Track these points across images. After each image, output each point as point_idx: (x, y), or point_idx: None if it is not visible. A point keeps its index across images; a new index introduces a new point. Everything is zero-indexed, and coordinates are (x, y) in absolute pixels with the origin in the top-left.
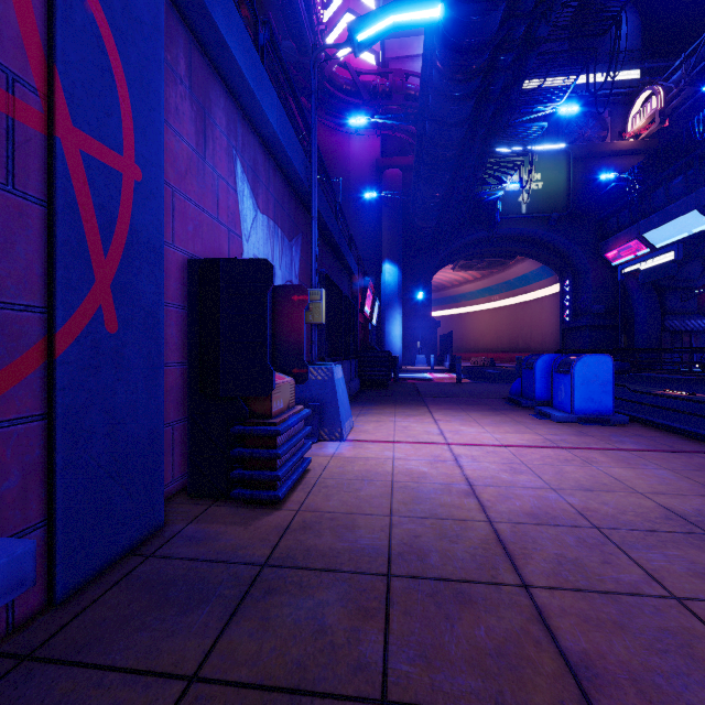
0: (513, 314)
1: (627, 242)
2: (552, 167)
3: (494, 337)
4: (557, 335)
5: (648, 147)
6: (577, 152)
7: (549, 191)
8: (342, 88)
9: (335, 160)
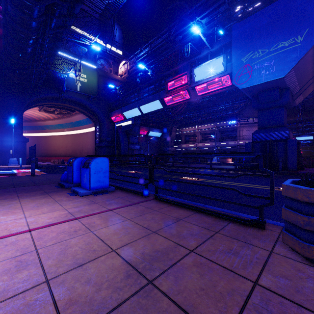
0: (75, 138)
1: (118, 114)
2: (91, 75)
3: (65, 149)
4: (94, 149)
5: (124, 81)
6: (101, 72)
7: (90, 84)
8: None
9: None
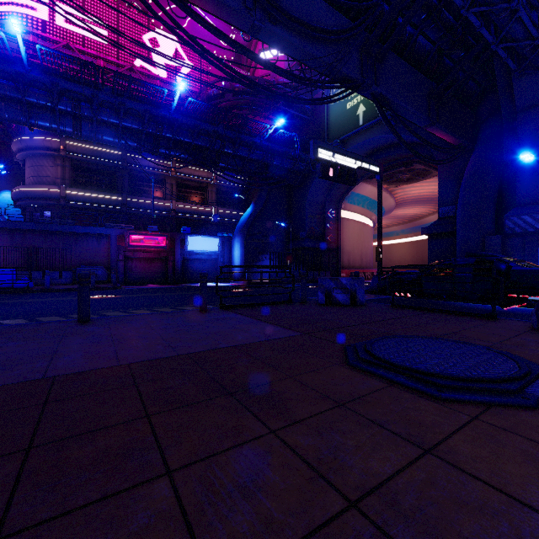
0: None
1: None
2: None
3: None
4: None
5: None
6: None
7: None
8: None
9: None
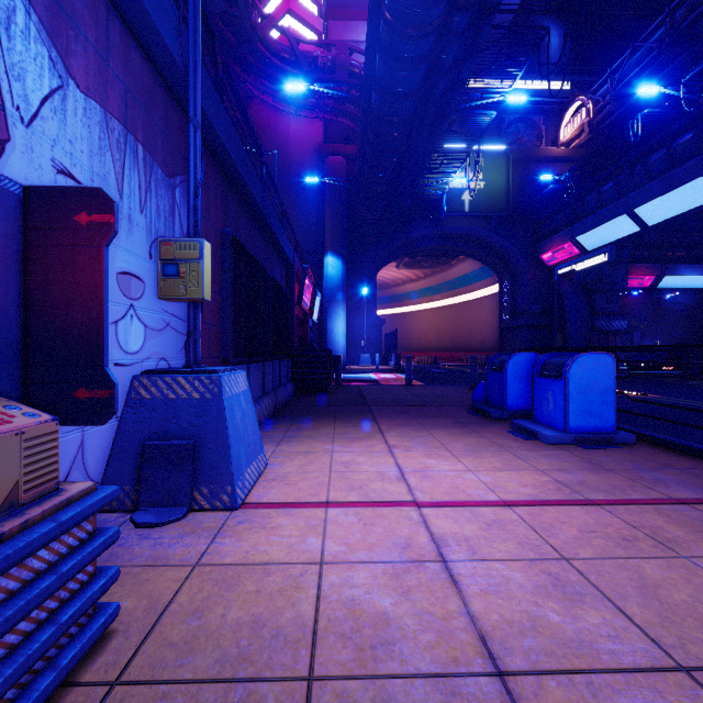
0: (455, 314)
1: (561, 245)
2: (493, 168)
3: (436, 336)
4: (496, 334)
5: (578, 155)
6: (516, 155)
7: (490, 191)
8: (278, 55)
9: (273, 141)
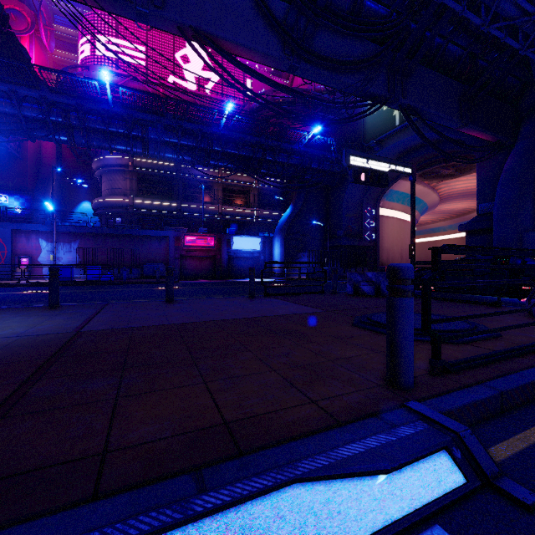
0: None
1: None
2: None
3: None
4: None
5: None
6: None
7: None
8: None
9: None
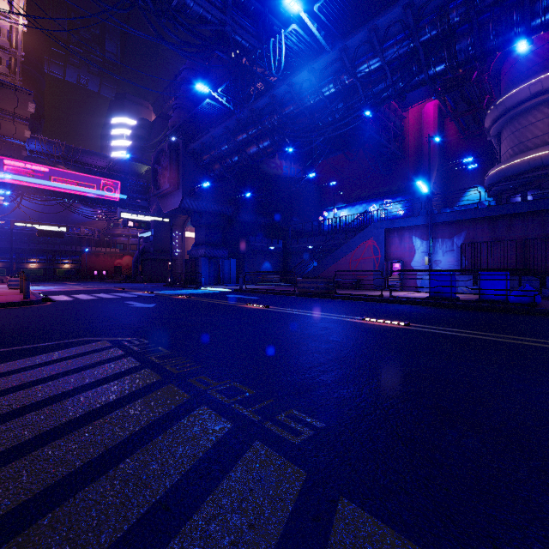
0: None
1: None
2: None
3: None
4: None
5: None
6: None
7: None
8: None
9: None
